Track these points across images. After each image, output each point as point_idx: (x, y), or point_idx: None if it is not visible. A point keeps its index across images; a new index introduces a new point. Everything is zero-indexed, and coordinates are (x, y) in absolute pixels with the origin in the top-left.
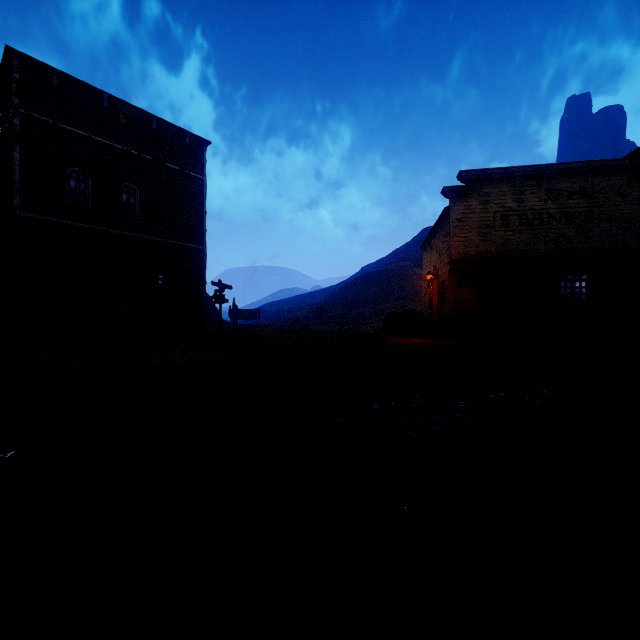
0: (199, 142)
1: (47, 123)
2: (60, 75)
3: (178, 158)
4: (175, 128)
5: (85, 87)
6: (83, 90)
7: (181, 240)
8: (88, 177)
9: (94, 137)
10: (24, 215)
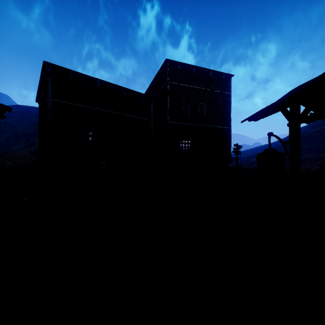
0: (228, 76)
1: (176, 85)
2: (180, 64)
3: (219, 87)
4: (218, 73)
5: (187, 66)
6: (186, 67)
7: (220, 125)
8: (188, 103)
9: (190, 86)
10: (170, 122)
